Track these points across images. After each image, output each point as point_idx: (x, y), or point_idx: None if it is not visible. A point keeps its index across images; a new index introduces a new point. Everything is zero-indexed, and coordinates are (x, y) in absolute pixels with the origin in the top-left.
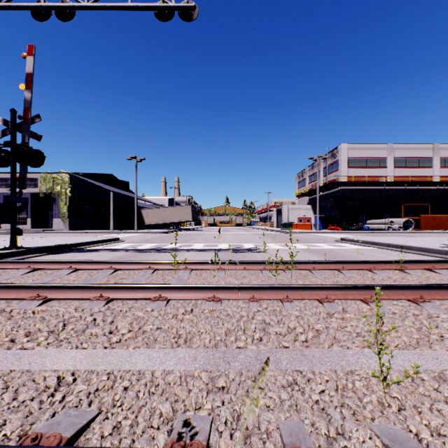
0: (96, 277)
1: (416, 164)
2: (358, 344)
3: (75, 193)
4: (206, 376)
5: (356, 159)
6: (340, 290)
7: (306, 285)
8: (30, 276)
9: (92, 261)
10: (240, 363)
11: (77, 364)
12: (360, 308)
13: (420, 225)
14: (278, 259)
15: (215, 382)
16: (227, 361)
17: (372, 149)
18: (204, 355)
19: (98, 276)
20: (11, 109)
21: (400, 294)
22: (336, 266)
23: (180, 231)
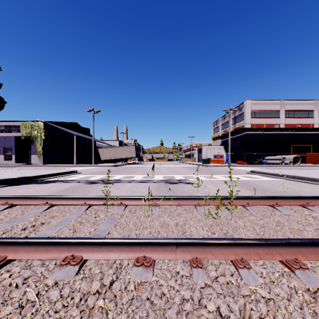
0: (26, 215)
1: (301, 115)
2: None
3: (48, 136)
4: None
5: (257, 112)
6: (309, 247)
7: (265, 240)
8: None
9: (28, 196)
10: None
11: None
12: None
13: (306, 160)
14: (207, 190)
15: None
16: None
17: (269, 104)
18: None
19: (28, 214)
20: None
21: None
22: (269, 201)
23: (127, 165)
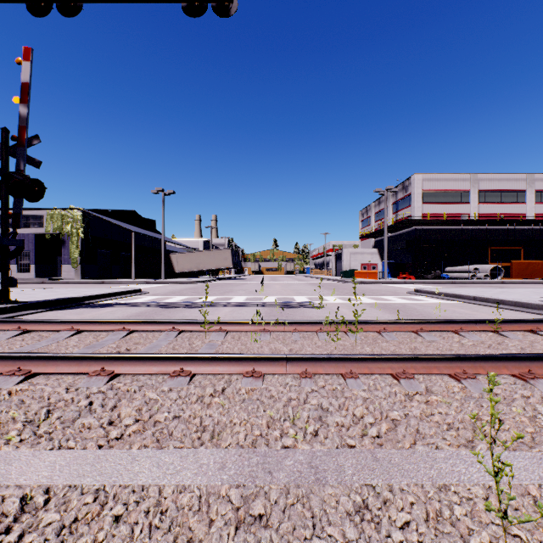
0: (104, 342)
1: (506, 198)
2: (451, 441)
3: (89, 234)
4: (237, 496)
5: (433, 193)
6: (422, 361)
7: (377, 355)
8: (18, 340)
9: (99, 320)
10: (286, 473)
11: (54, 475)
12: (450, 387)
13: (511, 273)
14: (338, 316)
15: (249, 508)
16: (269, 470)
17: (452, 180)
18: (235, 460)
19: (106, 341)
20: (2, 128)
21: (501, 367)
22: (412, 327)
23: (218, 280)
